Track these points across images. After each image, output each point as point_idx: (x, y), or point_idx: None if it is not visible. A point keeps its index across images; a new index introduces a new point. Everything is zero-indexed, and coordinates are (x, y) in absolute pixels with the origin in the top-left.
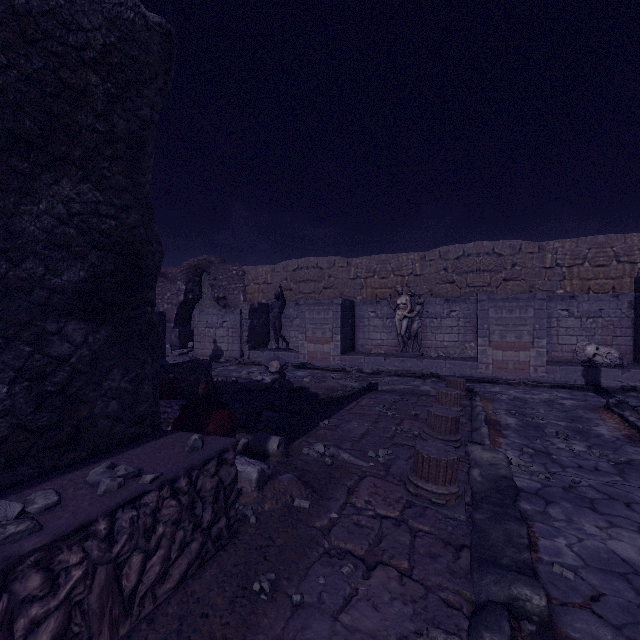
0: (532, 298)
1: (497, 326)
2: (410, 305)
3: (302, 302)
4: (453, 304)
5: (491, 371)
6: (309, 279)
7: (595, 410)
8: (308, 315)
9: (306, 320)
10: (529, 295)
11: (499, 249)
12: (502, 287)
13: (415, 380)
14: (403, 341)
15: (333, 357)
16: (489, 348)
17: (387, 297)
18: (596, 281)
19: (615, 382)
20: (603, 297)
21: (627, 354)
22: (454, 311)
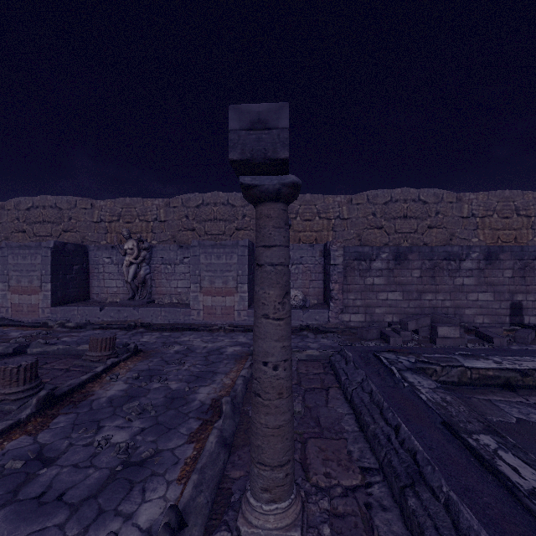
0: (236, 245)
1: (207, 272)
2: (137, 250)
3: (3, 244)
4: (186, 250)
5: (203, 317)
6: (46, 220)
7: (241, 359)
8: (12, 260)
9: (9, 266)
10: (233, 242)
11: (232, 200)
12: (235, 236)
13: (117, 332)
14: (132, 288)
15: (42, 309)
16: (201, 294)
17: (114, 241)
18: (304, 233)
19: (298, 322)
20: (303, 246)
21: (320, 295)
22: (187, 257)
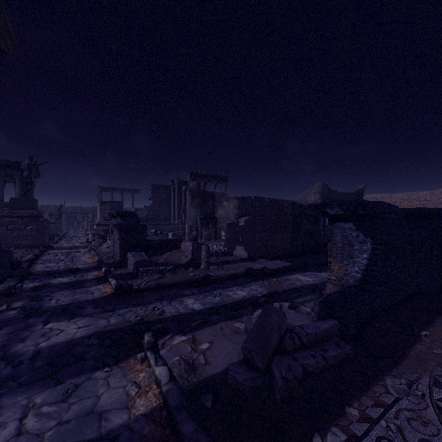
0: None
1: None
2: None
3: None
4: None
5: None
6: None
7: None
8: None
9: None
10: None
11: None
12: None
13: None
14: None
15: None
16: None
17: None
18: None
19: None
20: None
21: None
22: None
